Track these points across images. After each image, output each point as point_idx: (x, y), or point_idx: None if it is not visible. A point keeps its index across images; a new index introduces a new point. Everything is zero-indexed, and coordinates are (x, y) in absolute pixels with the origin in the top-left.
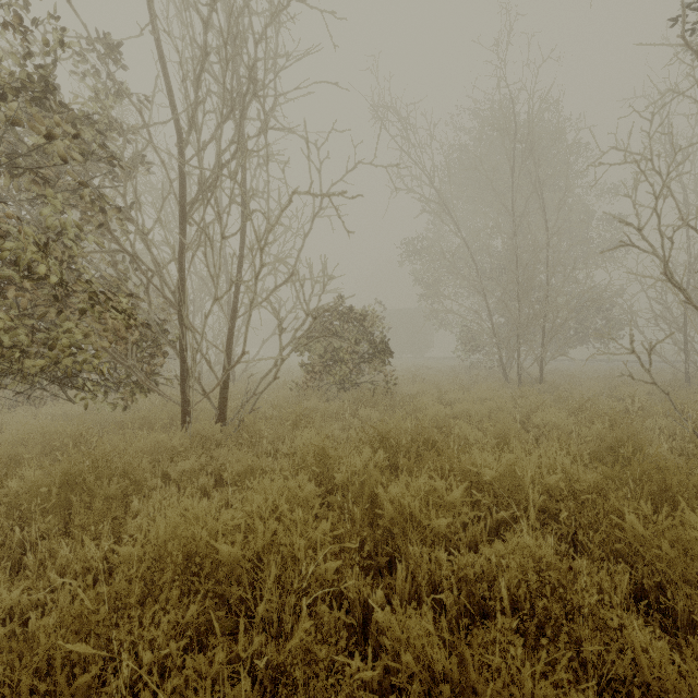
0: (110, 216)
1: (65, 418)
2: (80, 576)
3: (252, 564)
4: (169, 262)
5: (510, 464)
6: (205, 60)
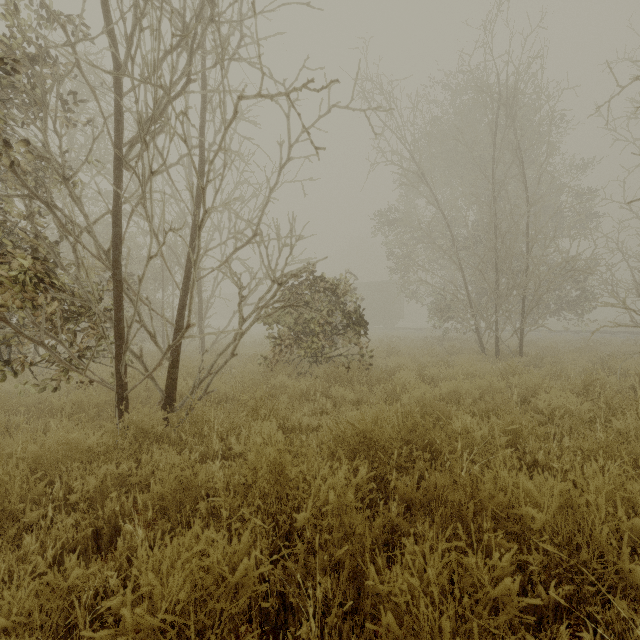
0: (11, 149)
1: None
2: None
3: None
4: (103, 215)
5: (565, 497)
6: None
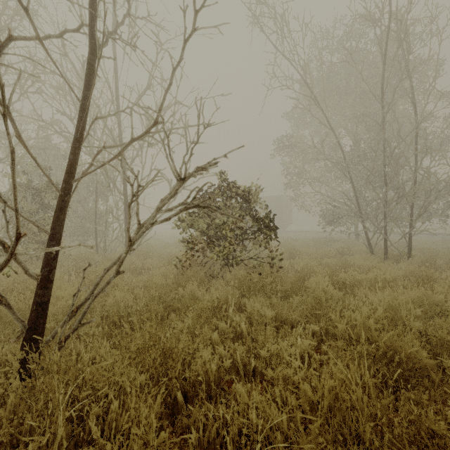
0: None
1: None
2: None
3: None
4: None
5: None
6: None
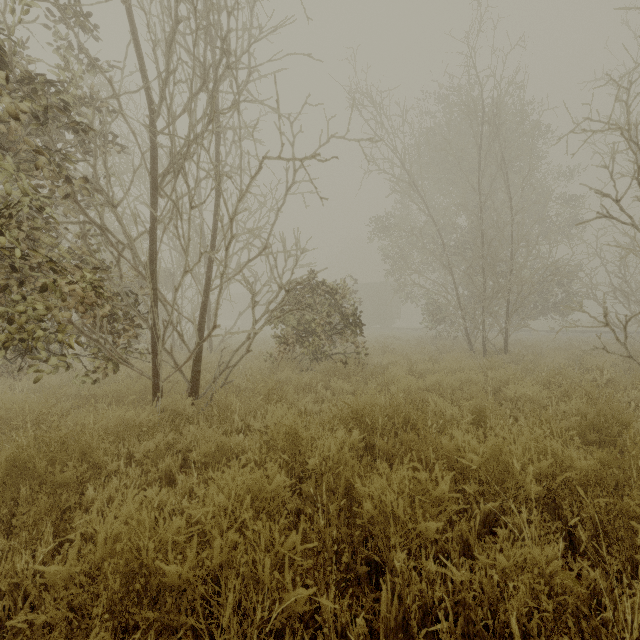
0: (77, 186)
1: (38, 391)
2: (6, 593)
3: (211, 574)
4: (141, 234)
5: (497, 447)
6: (175, 28)
